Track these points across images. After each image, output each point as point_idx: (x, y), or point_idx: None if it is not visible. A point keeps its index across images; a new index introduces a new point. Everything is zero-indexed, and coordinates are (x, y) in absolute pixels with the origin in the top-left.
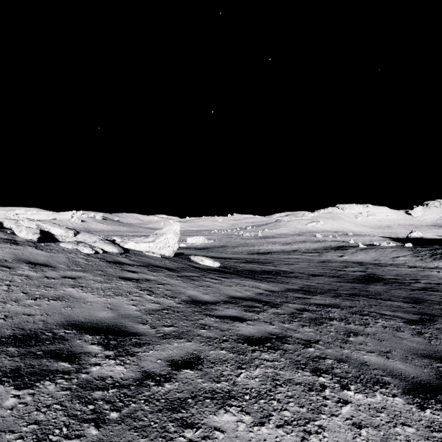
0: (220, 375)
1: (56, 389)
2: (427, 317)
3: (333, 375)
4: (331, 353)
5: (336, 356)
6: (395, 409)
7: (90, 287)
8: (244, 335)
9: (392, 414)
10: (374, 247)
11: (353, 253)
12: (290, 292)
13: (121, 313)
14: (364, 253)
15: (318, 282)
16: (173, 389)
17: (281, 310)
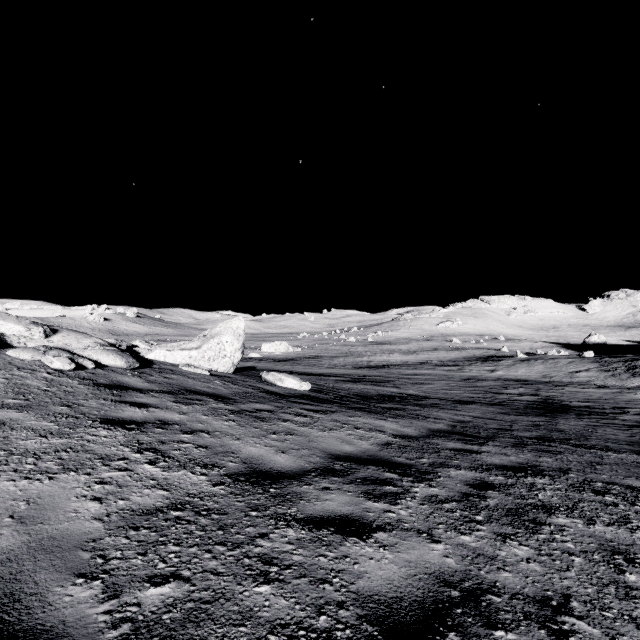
0: None
1: None
2: None
3: None
4: None
5: None
6: None
7: (6, 450)
8: (377, 596)
9: None
10: (540, 357)
11: (511, 366)
12: (438, 438)
13: (43, 535)
14: (527, 367)
15: (473, 415)
16: None
17: (439, 488)
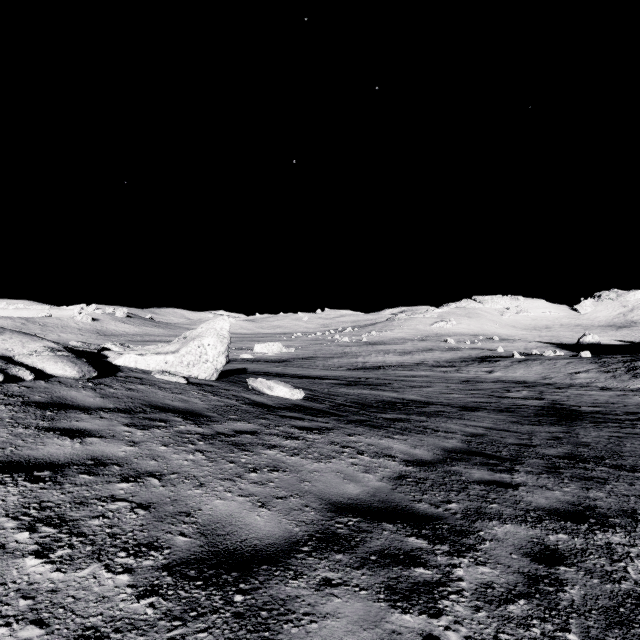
0: None
1: None
2: None
3: None
4: None
5: None
6: None
7: None
8: None
9: None
10: (537, 358)
11: (508, 366)
12: (457, 463)
13: None
14: (525, 367)
15: (485, 426)
16: None
17: (491, 567)
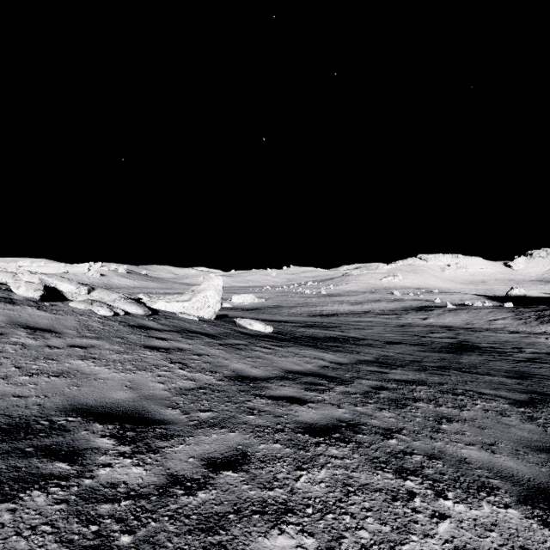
0: (273, 479)
1: (47, 502)
2: (538, 397)
3: (423, 477)
4: (419, 446)
5: (426, 450)
6: (509, 526)
7: (104, 359)
8: (305, 422)
9: (506, 533)
10: (466, 308)
11: (440, 314)
12: (362, 364)
13: (144, 394)
14: (454, 315)
15: (396, 352)
16: (209, 499)
17: (352, 388)
